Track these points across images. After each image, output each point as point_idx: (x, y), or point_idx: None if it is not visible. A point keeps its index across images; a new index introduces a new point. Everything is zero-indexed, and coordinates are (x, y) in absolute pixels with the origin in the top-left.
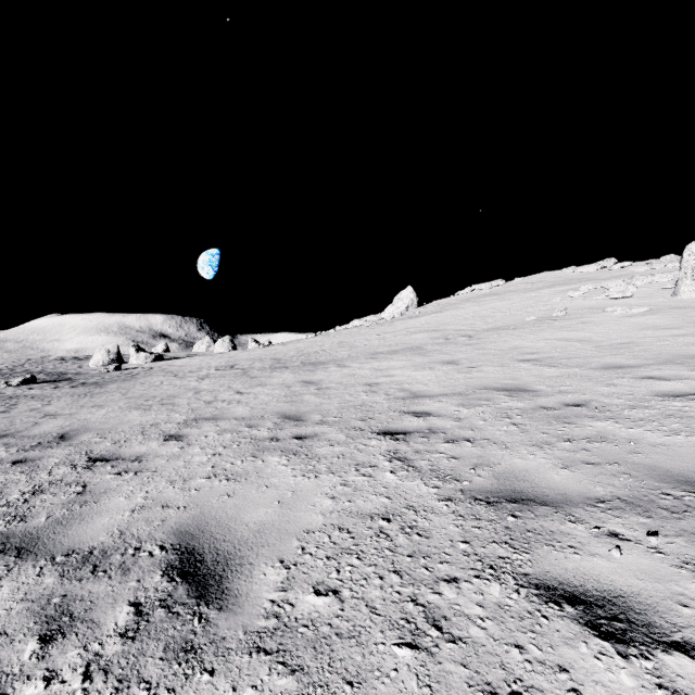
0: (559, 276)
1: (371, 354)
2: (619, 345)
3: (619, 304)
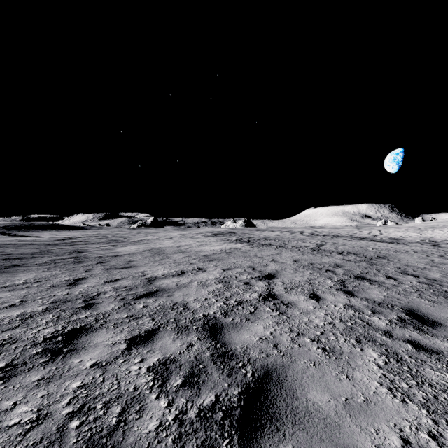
0: None
1: None
2: None
3: None
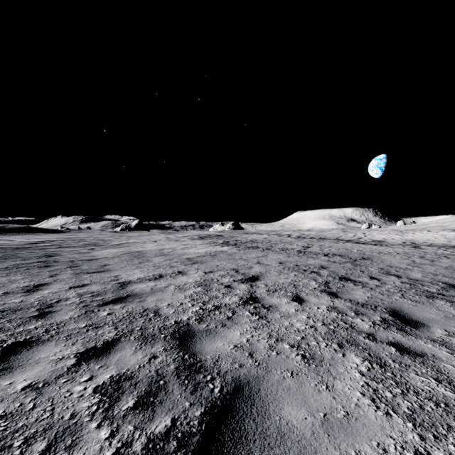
0: None
1: (436, 223)
2: None
3: None
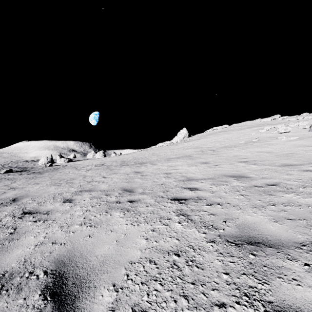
0: (254, 123)
1: (167, 159)
2: (287, 154)
3: (284, 135)
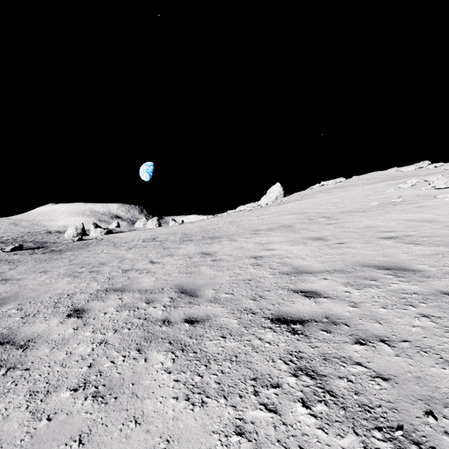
0: (386, 174)
1: (254, 231)
2: None
3: (445, 192)
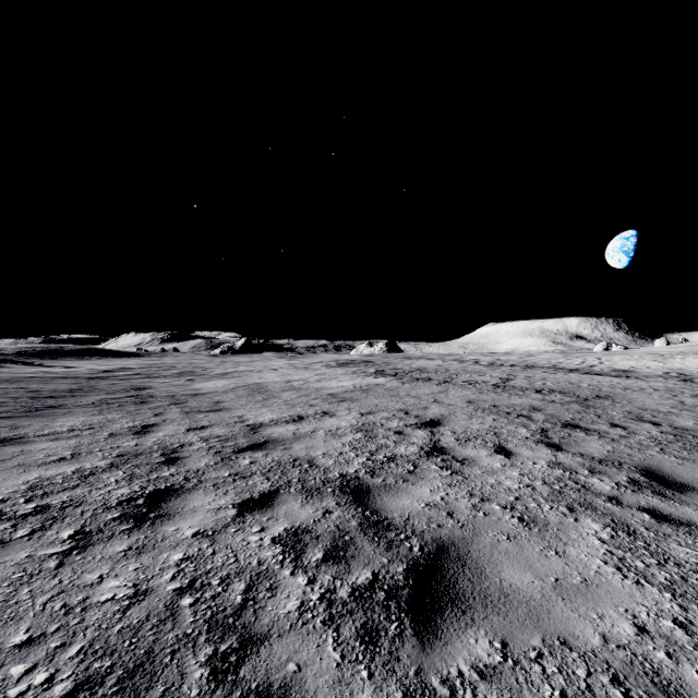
0: None
1: None
2: None
3: None
